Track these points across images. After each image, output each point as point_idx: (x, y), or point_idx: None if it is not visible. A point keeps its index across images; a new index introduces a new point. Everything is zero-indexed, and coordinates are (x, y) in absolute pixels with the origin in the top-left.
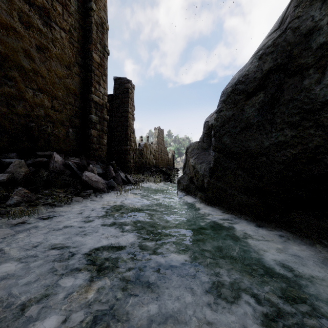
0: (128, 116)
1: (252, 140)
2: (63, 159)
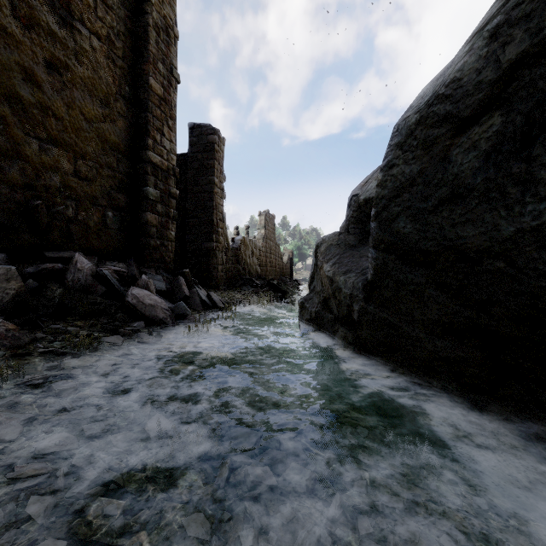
0: (214, 190)
1: (468, 223)
2: (96, 264)
